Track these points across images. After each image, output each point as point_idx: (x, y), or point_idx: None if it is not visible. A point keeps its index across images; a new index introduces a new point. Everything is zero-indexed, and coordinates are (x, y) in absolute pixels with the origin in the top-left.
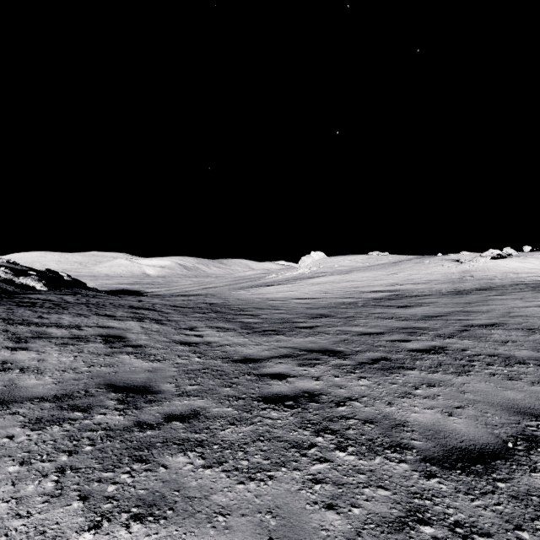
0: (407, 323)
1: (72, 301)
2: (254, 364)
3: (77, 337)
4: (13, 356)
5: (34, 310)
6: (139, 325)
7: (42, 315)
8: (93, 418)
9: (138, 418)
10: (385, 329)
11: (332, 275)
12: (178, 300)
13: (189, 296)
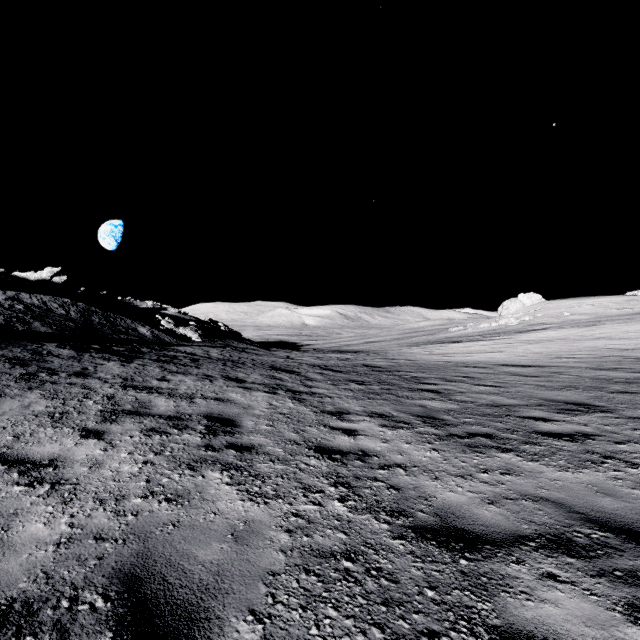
0: None
1: (214, 356)
2: (473, 564)
3: (178, 416)
4: (73, 450)
5: (164, 368)
6: (268, 400)
7: (167, 375)
8: None
9: None
10: None
11: (562, 328)
12: (332, 359)
13: (346, 353)
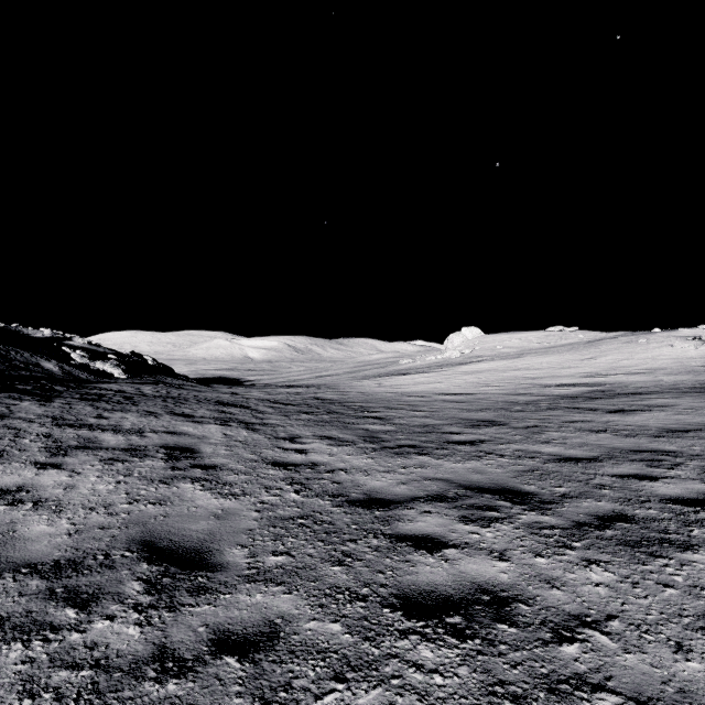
0: (638, 442)
1: (149, 393)
2: (383, 512)
3: (133, 448)
4: (37, 478)
5: (96, 406)
6: (222, 431)
7: (103, 413)
8: (88, 629)
9: (166, 636)
10: (599, 451)
11: (494, 360)
12: (281, 393)
13: (297, 387)
